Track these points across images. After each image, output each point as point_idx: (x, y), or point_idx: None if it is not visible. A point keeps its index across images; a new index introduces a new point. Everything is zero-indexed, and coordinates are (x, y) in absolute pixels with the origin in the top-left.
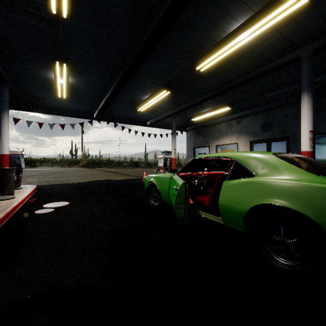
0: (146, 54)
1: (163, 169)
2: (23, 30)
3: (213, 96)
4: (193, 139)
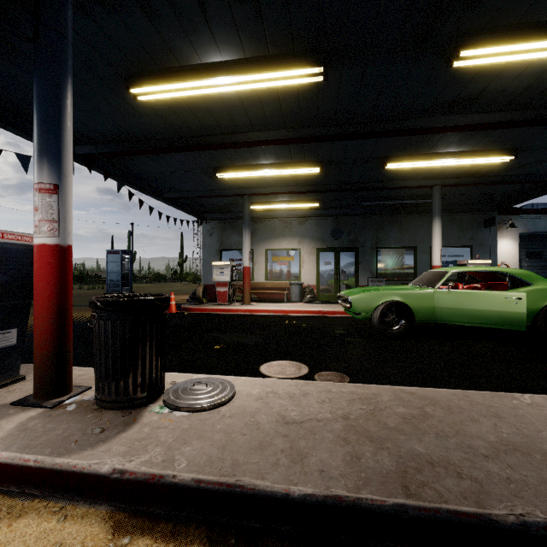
0: (399, 134)
1: (228, 286)
2: (375, 3)
3: (336, 190)
4: (220, 236)
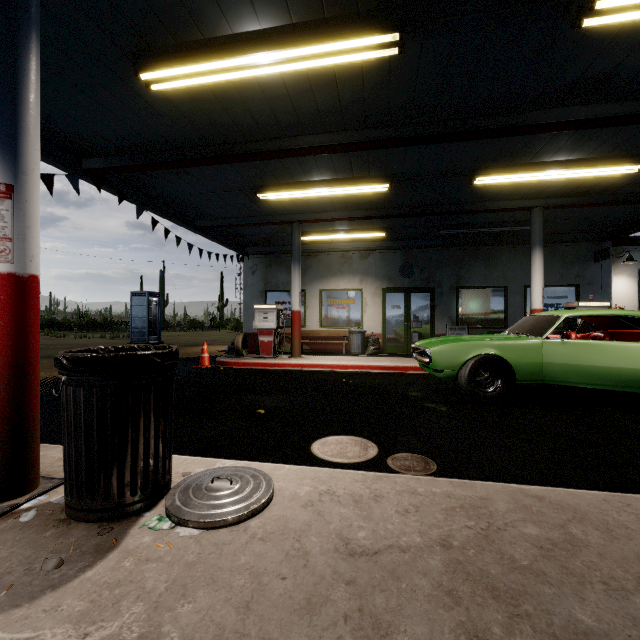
0: (495, 135)
1: (273, 334)
2: None
3: (407, 215)
4: (264, 274)
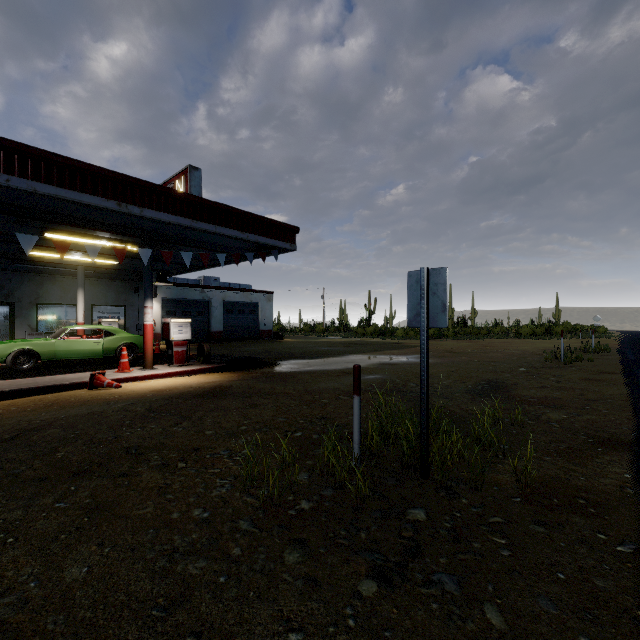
0: None
1: None
2: None
3: None
4: None
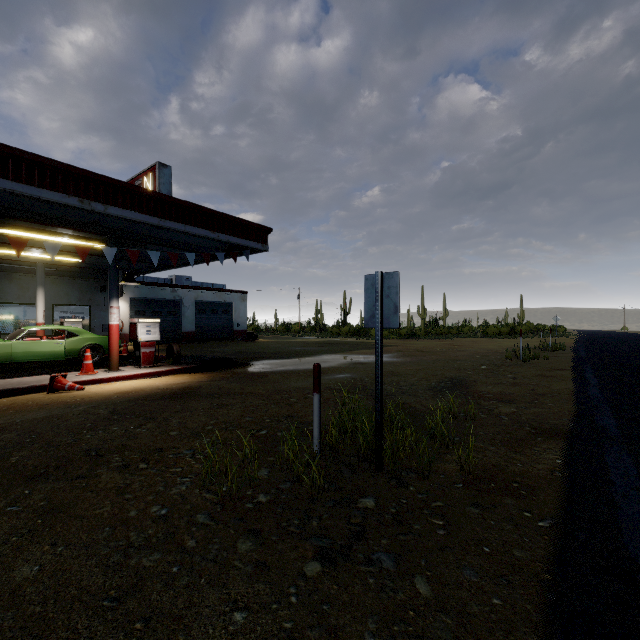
0: None
1: None
2: None
3: None
4: None
